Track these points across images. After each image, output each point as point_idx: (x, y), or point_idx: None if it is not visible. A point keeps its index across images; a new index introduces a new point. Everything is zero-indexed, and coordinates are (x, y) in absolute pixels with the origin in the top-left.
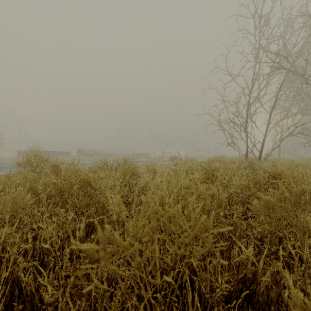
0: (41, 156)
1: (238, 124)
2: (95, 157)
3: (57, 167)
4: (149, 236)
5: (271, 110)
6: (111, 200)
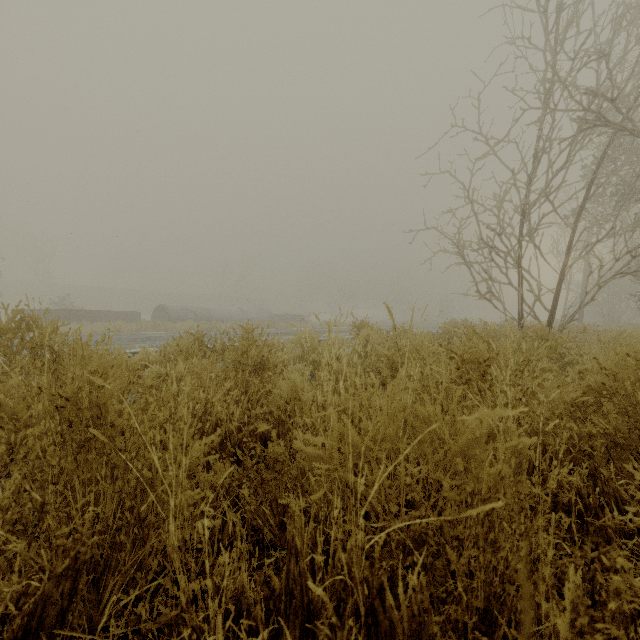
0: (34, 320)
1: (501, 251)
2: (192, 324)
3: (53, 350)
4: (295, 606)
5: (576, 220)
6: (161, 475)
